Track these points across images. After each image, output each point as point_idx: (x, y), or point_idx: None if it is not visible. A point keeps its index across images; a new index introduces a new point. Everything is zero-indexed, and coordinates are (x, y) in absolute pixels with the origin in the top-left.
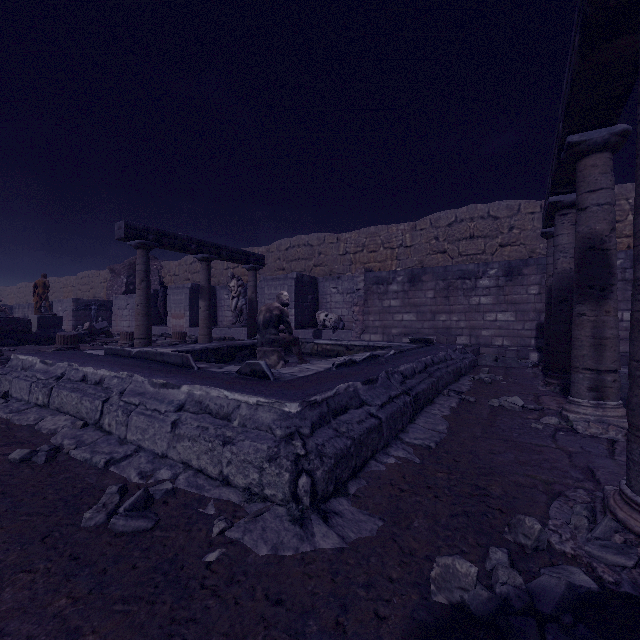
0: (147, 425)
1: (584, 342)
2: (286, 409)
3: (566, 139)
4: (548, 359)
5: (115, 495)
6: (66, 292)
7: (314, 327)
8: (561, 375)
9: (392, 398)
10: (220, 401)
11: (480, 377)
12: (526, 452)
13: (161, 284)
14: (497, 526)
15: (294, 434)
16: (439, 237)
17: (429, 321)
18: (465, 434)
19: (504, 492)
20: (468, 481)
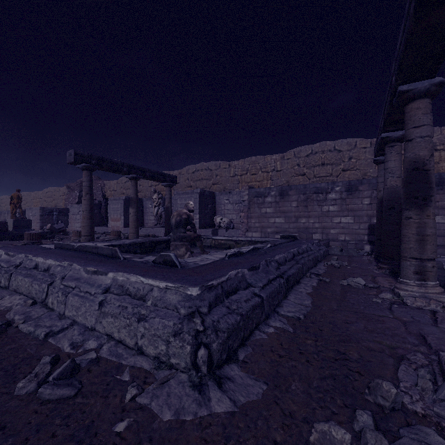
0: (80, 304)
1: (411, 238)
2: (189, 292)
3: (398, 88)
4: (378, 250)
5: (47, 365)
6: (35, 202)
7: (212, 227)
8: (390, 262)
9: (270, 280)
10: (137, 285)
11: (331, 263)
12: (372, 322)
13: (103, 197)
14: (358, 387)
15: (195, 313)
16: (300, 164)
17: (293, 223)
18: (325, 307)
19: (360, 356)
20: (331, 347)
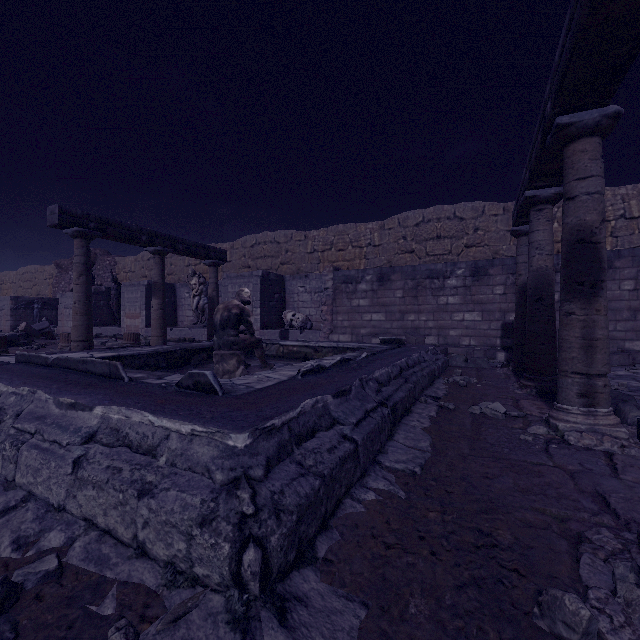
0: (40, 464)
1: (573, 343)
2: (230, 442)
3: (555, 121)
4: (518, 359)
5: None
6: (4, 289)
7: (281, 327)
8: (537, 377)
9: (368, 412)
10: (143, 429)
11: (454, 380)
12: (524, 474)
13: (114, 281)
14: (520, 602)
15: (240, 480)
16: (407, 237)
17: (398, 321)
18: (452, 452)
19: (515, 539)
20: (468, 523)
